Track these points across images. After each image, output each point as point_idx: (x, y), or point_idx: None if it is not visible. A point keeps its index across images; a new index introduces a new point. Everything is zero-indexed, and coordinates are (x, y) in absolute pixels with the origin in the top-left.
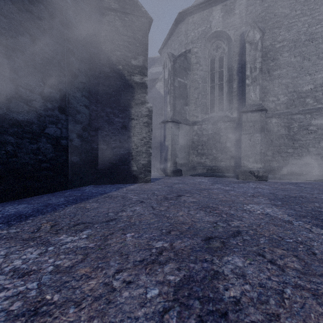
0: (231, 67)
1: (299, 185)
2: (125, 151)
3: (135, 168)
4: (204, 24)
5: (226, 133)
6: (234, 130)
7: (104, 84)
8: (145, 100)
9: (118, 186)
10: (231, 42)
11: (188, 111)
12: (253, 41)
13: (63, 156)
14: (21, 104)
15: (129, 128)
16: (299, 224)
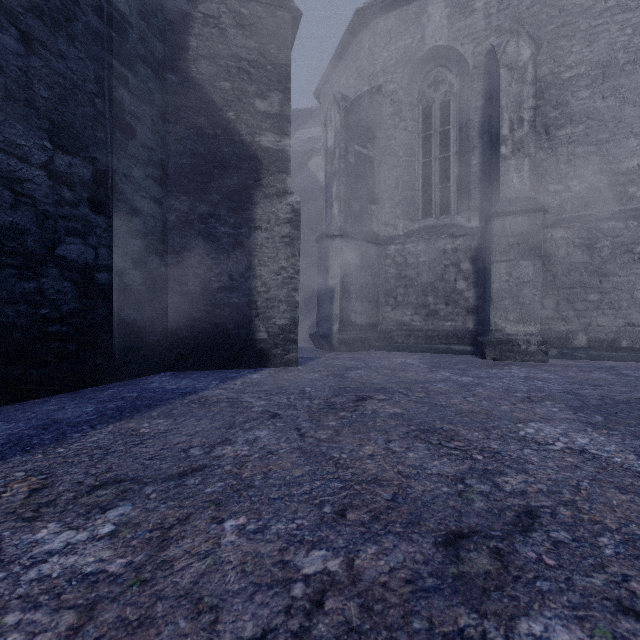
0: (468, 122)
1: (620, 373)
2: (242, 297)
3: (262, 336)
4: (410, 33)
5: (457, 262)
6: (473, 254)
7: (196, 151)
8: (285, 187)
9: (225, 374)
10: (467, 69)
11: (376, 215)
12: (516, 63)
13: (101, 308)
14: None
15: (250, 249)
16: None
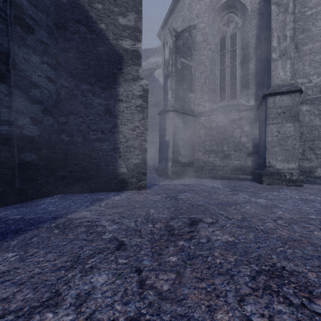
0: (247, 43)
1: None
2: (110, 145)
3: (123, 170)
4: None
5: (241, 126)
6: (251, 121)
7: (79, 49)
8: (138, 74)
9: (97, 196)
10: (247, 12)
11: (193, 99)
12: (282, 1)
13: (2, 151)
14: None
15: (115, 114)
16: None
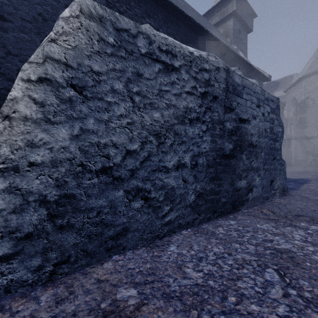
0: None
1: None
2: None
3: None
4: None
5: None
6: None
7: None
8: None
9: None
10: None
11: (306, 131)
12: None
13: None
14: None
15: None
16: None
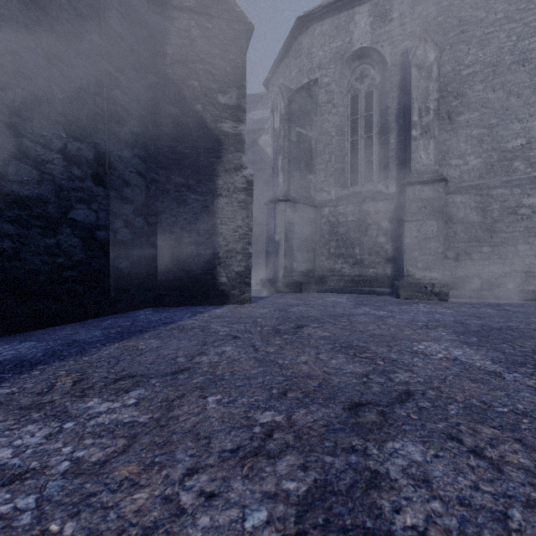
0: (387, 109)
1: (502, 309)
2: (208, 250)
3: (223, 280)
4: (341, 36)
5: (378, 221)
6: (391, 215)
7: (172, 135)
8: (241, 163)
9: (195, 310)
10: (386, 66)
11: (313, 183)
12: (424, 63)
13: (100, 258)
14: (28, 169)
15: (214, 212)
16: (515, 379)
